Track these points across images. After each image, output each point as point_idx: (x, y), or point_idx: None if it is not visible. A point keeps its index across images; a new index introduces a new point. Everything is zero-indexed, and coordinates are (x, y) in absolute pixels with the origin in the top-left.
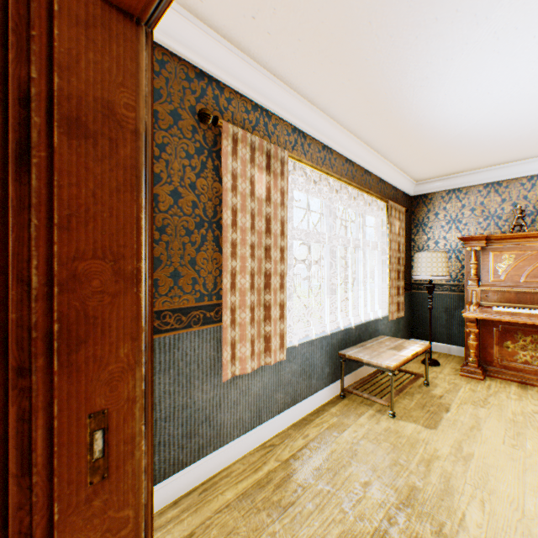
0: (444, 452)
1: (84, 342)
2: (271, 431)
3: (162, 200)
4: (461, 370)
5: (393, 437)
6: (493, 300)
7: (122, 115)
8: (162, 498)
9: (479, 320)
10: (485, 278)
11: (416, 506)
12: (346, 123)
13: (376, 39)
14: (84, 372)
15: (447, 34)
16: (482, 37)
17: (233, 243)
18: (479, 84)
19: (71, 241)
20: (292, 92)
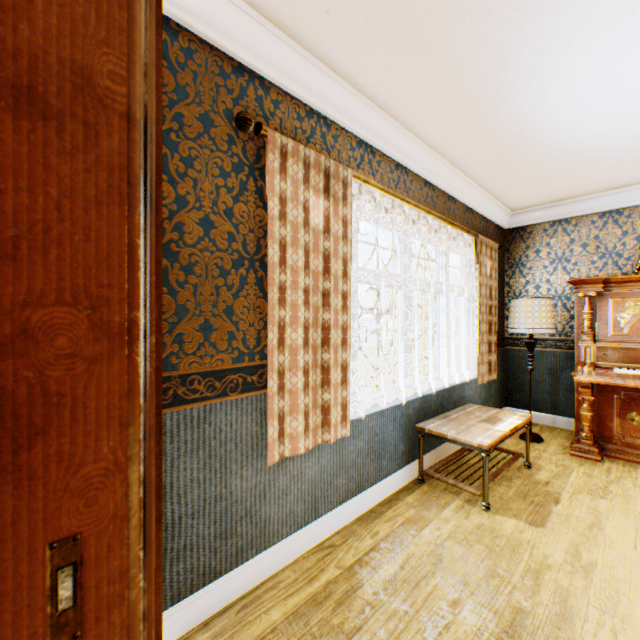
0: (556, 560)
1: (41, 433)
2: (331, 527)
3: (189, 230)
4: (571, 448)
5: (489, 537)
6: (614, 360)
7: (105, 89)
8: (189, 619)
9: (594, 385)
10: (602, 332)
11: (524, 637)
12: (426, 135)
13: (468, 17)
14: (41, 480)
15: (564, 9)
16: (611, 11)
17: (281, 286)
18: (602, 79)
19: (18, 277)
20: (357, 93)
